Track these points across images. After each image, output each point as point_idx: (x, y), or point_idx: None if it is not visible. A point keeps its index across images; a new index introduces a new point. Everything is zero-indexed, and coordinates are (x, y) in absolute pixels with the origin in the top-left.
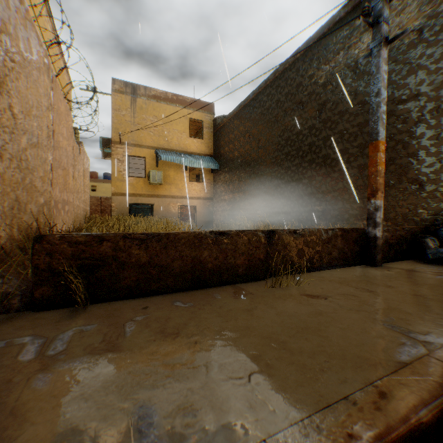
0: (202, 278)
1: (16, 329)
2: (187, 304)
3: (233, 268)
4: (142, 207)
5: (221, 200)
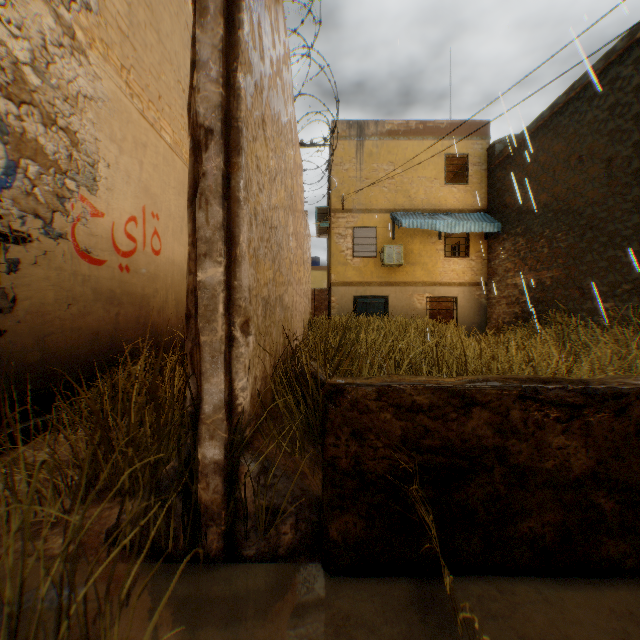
0: None
1: None
2: None
3: None
4: (372, 301)
5: (504, 285)
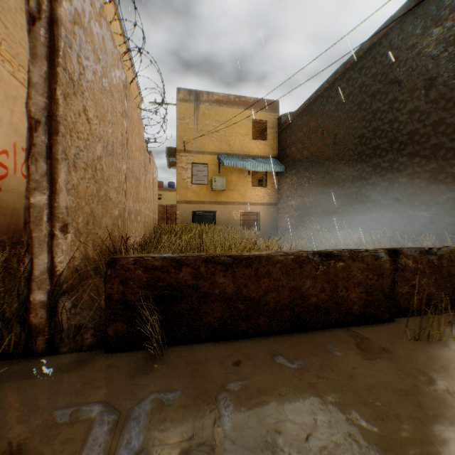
0: (303, 317)
1: (84, 383)
2: (295, 362)
3: (345, 304)
4: (205, 214)
5: (287, 205)
